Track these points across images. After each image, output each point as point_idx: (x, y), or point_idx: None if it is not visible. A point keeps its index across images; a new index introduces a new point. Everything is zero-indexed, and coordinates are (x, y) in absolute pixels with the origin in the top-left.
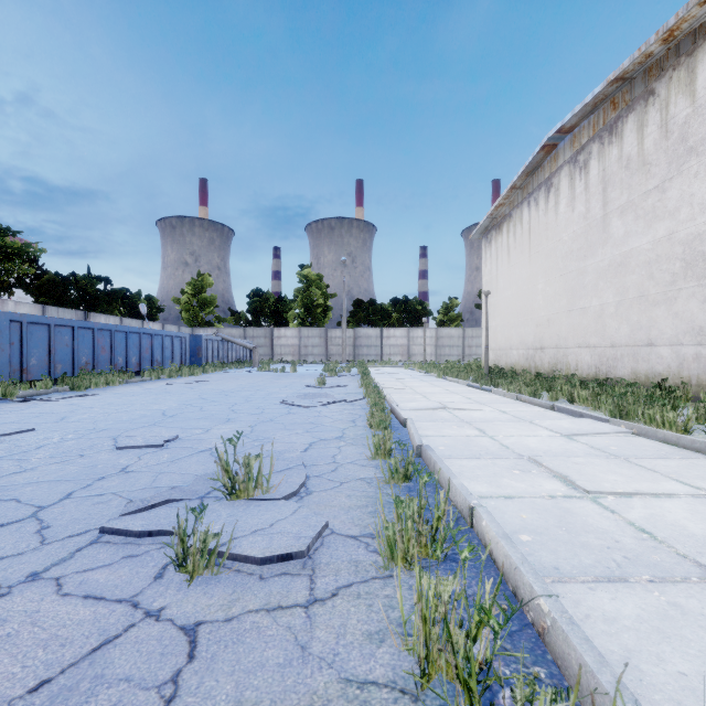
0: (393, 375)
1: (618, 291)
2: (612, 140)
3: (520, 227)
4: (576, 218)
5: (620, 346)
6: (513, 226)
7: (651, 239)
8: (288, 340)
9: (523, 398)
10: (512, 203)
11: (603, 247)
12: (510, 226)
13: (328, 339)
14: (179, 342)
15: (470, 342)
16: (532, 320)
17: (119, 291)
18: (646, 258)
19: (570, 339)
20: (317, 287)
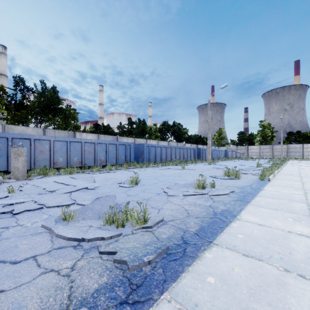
0: (298, 162)
1: None
2: None
3: None
4: None
5: None
6: None
7: None
8: (254, 150)
9: None
10: None
11: None
12: None
13: (273, 149)
14: (222, 152)
15: None
16: None
17: (203, 138)
18: None
19: None
20: (267, 128)
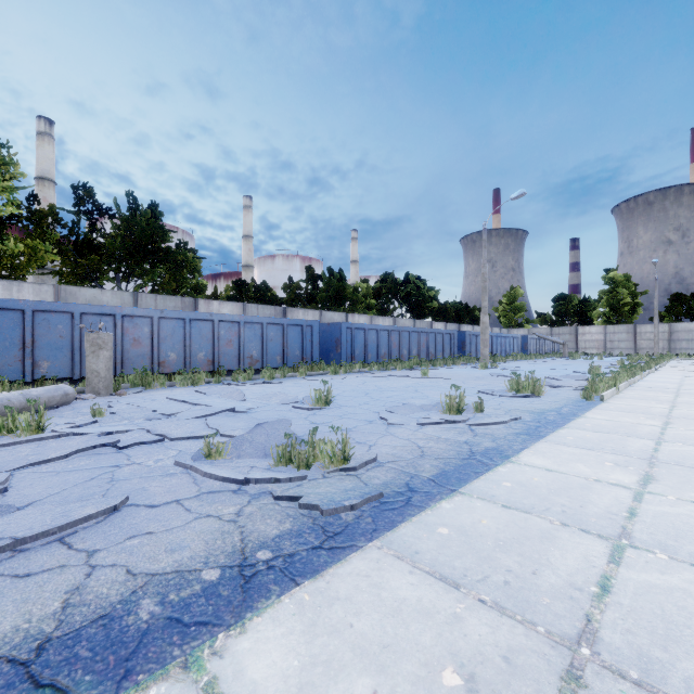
0: (691, 363)
1: None
2: None
3: None
4: None
5: None
6: None
7: None
8: (592, 336)
9: None
10: None
11: None
12: None
13: (636, 334)
14: (516, 340)
15: None
16: None
17: (472, 310)
18: None
19: None
20: (623, 287)
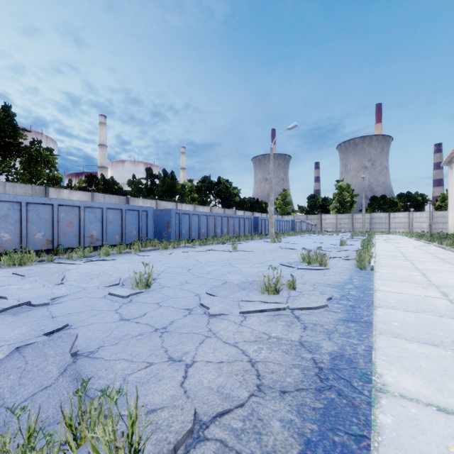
0: (387, 237)
1: None
2: None
3: None
4: None
5: None
6: None
7: None
8: (330, 220)
9: (425, 242)
10: None
11: None
12: None
13: (353, 219)
14: (288, 223)
15: None
16: None
17: (261, 203)
18: None
19: None
20: (346, 191)
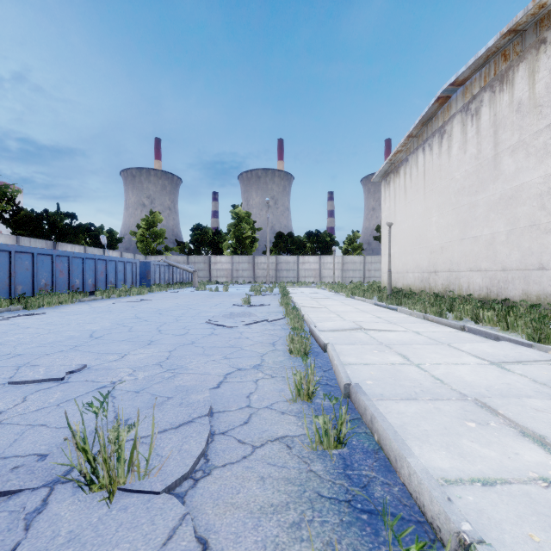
0: (308, 294)
1: (509, 221)
2: (503, 88)
3: (415, 170)
4: (468, 159)
5: (511, 270)
6: (409, 169)
7: (542, 174)
8: (223, 265)
9: (430, 318)
10: (408, 150)
11: (494, 183)
12: (406, 169)
13: (255, 264)
14: (130, 267)
15: (369, 267)
16: (426, 248)
17: (83, 225)
18: (538, 191)
19: (462, 264)
20: (246, 222)
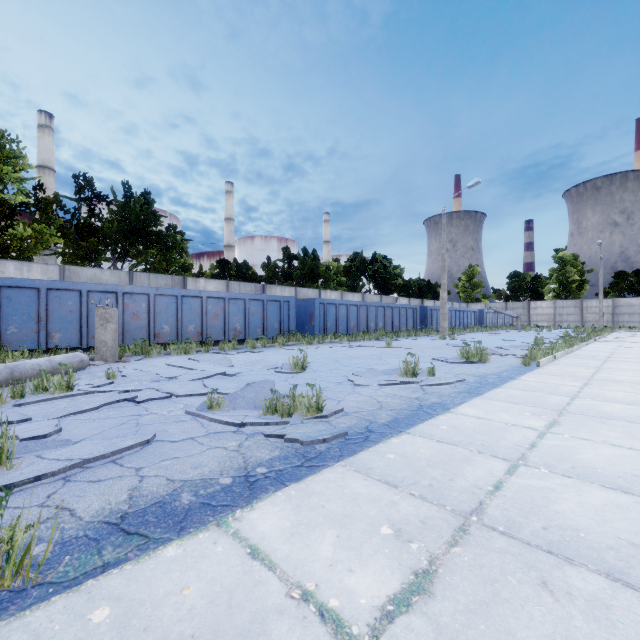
0: (630, 335)
1: None
2: None
3: None
4: None
5: None
6: None
7: None
8: (543, 310)
9: None
10: None
11: None
12: None
13: (583, 308)
14: (473, 314)
15: None
16: None
17: (434, 287)
18: None
19: None
20: (571, 265)
